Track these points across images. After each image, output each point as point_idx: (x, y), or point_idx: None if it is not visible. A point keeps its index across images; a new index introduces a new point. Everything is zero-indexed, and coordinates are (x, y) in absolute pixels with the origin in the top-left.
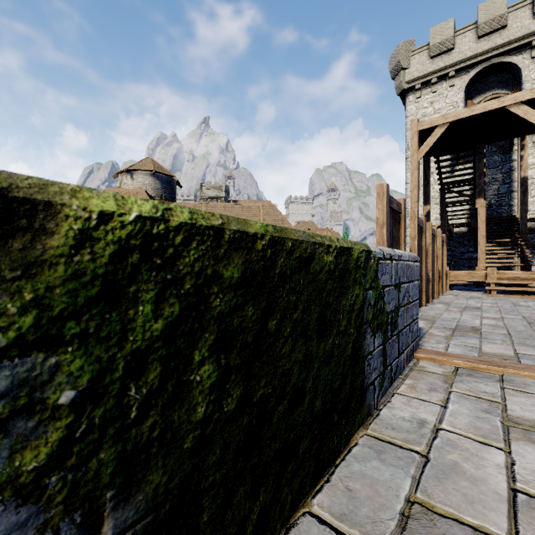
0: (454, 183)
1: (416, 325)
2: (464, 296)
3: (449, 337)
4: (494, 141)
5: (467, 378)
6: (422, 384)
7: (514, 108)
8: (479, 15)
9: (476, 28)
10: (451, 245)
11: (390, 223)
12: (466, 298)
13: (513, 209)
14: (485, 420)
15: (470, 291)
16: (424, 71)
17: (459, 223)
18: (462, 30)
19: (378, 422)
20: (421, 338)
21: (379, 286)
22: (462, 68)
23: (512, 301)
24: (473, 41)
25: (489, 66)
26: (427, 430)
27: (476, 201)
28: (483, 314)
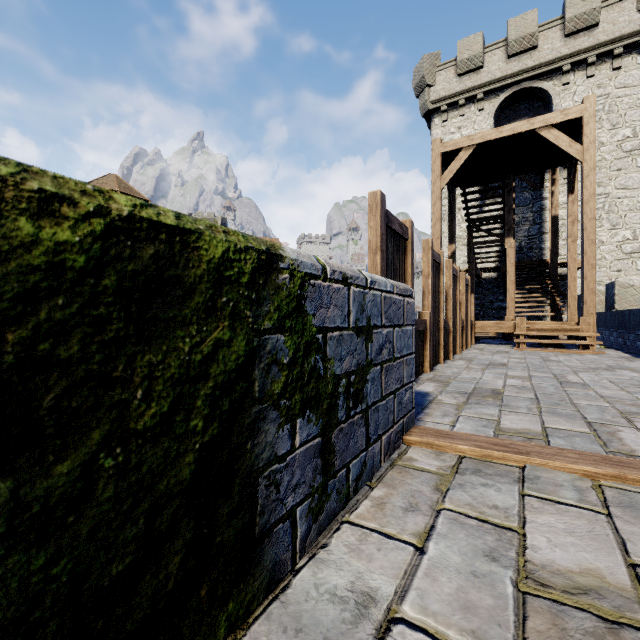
0: (482, 220)
1: (409, 392)
2: (490, 350)
3: (462, 405)
4: (524, 172)
5: (473, 477)
6: (401, 495)
7: (544, 131)
8: (509, 31)
9: (506, 45)
10: (480, 292)
11: (390, 250)
12: (493, 352)
13: (544, 253)
14: (486, 581)
15: (498, 344)
16: (451, 90)
17: (488, 267)
18: (492, 47)
19: (280, 608)
20: (425, 409)
21: (308, 327)
22: (492, 91)
23: (542, 355)
24: (503, 60)
25: (519, 91)
26: (371, 625)
27: (505, 241)
28: (509, 372)
